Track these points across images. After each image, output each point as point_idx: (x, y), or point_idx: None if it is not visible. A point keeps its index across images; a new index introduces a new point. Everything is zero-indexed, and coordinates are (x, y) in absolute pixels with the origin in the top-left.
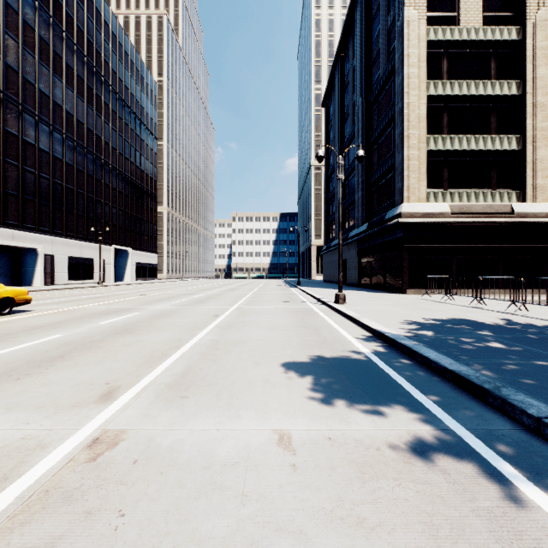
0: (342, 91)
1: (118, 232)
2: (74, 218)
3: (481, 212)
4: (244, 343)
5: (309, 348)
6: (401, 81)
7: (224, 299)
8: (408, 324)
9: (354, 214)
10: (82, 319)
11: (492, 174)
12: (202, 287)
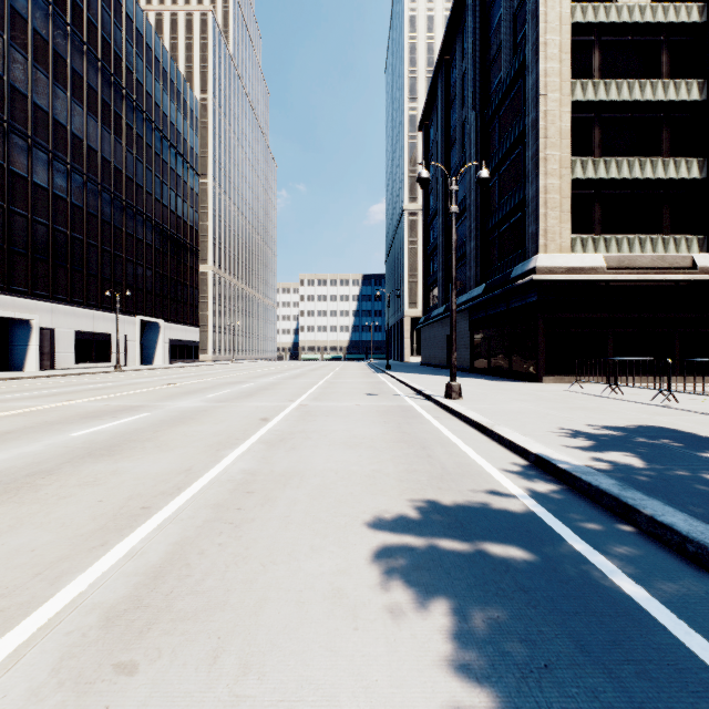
0: (446, 106)
1: (145, 298)
2: (83, 279)
3: (649, 267)
4: (301, 479)
5: (419, 492)
6: (534, 81)
7: (283, 390)
8: (578, 439)
9: (463, 273)
10: (51, 427)
11: (664, 213)
12: (256, 372)
